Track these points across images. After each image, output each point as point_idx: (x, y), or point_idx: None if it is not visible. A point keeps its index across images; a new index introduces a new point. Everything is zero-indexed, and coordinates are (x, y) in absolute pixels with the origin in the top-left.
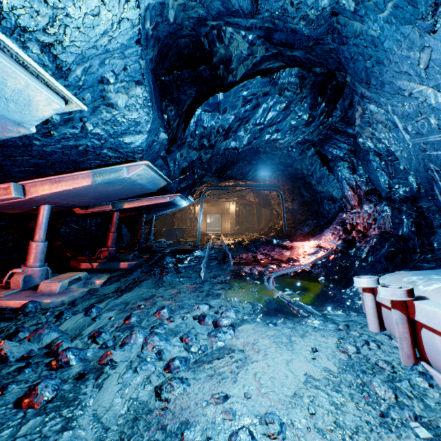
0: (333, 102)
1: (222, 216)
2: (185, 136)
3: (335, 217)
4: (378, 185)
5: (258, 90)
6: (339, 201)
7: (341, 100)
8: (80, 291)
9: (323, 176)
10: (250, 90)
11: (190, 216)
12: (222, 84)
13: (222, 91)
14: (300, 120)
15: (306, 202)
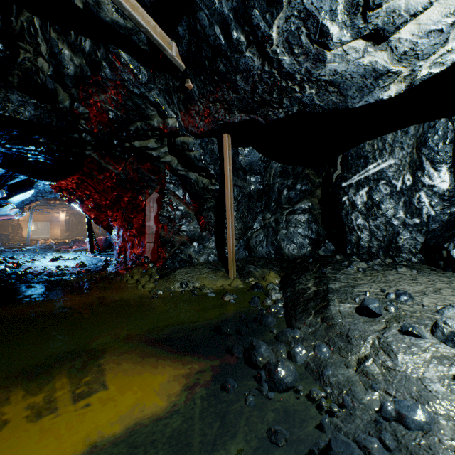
0: None
1: (51, 224)
2: None
3: None
4: None
5: None
6: None
7: None
8: None
9: None
10: None
11: (12, 223)
12: None
13: None
14: None
15: None
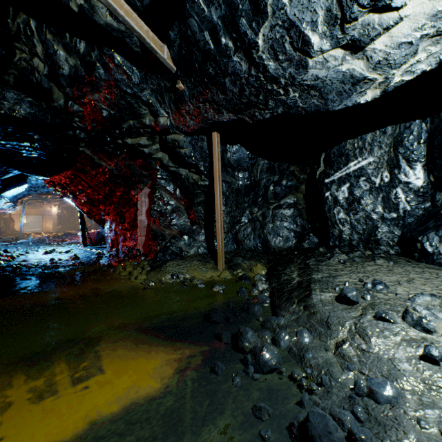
0: None
1: (43, 217)
2: None
3: None
4: None
5: None
6: None
7: None
8: None
9: None
10: None
11: (4, 216)
12: None
13: None
14: None
15: None
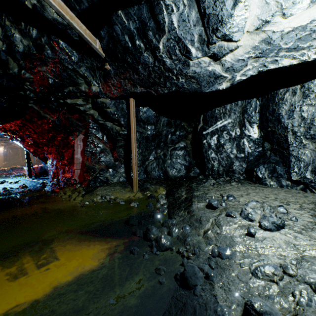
0: None
1: None
2: None
3: None
4: None
5: None
6: None
7: None
8: None
9: None
10: None
11: None
12: None
13: None
14: None
15: None
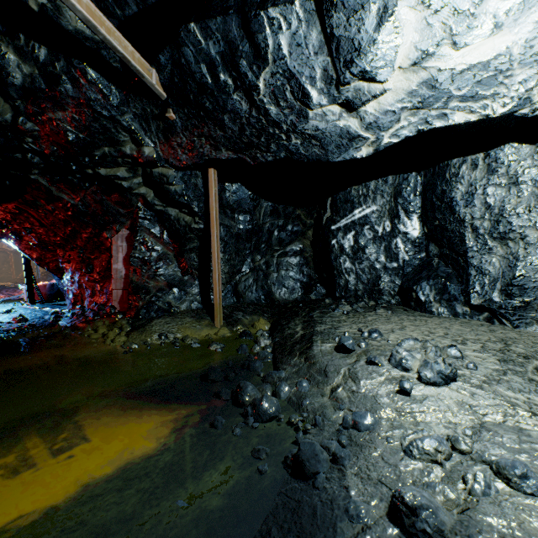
0: None
1: None
2: None
3: None
4: None
5: None
6: None
7: None
8: None
9: None
10: None
11: None
12: None
13: None
14: None
15: None
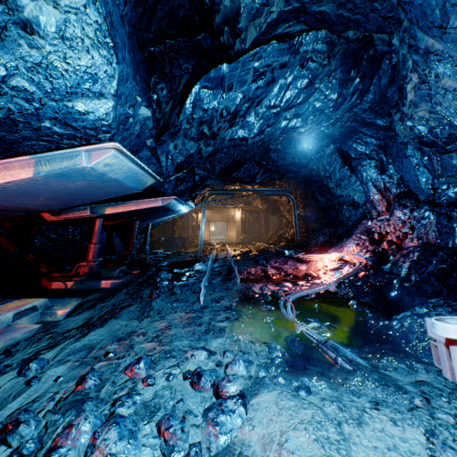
0: (369, 77)
1: (227, 224)
2: (179, 121)
3: (357, 225)
4: (416, 187)
5: (274, 60)
6: (361, 207)
7: (376, 78)
8: (26, 329)
9: (343, 178)
10: (263, 60)
11: (192, 223)
12: (227, 56)
13: (226, 62)
14: (327, 101)
15: (322, 209)
